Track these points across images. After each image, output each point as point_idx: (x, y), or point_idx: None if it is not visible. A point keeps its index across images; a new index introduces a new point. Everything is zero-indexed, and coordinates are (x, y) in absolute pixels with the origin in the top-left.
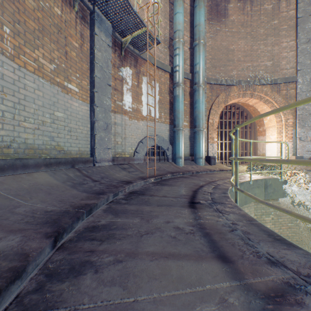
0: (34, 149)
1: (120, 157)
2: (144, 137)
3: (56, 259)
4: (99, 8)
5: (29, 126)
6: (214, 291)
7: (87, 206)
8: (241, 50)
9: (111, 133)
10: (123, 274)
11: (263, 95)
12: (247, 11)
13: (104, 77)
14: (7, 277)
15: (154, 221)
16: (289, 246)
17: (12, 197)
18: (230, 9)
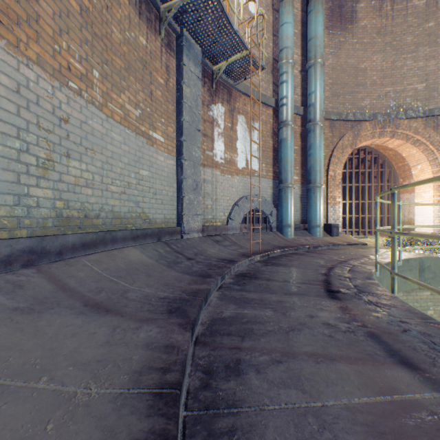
0: (120, 219)
1: (211, 225)
2: (240, 198)
3: (201, 355)
4: (188, 29)
5: (116, 190)
6: (415, 402)
7: (202, 293)
8: (376, 69)
9: (201, 194)
10: (292, 376)
11: (411, 134)
12: (385, 12)
13: (193, 121)
14: (178, 370)
15: (293, 314)
16: None
17: (116, 279)
18: (360, 11)
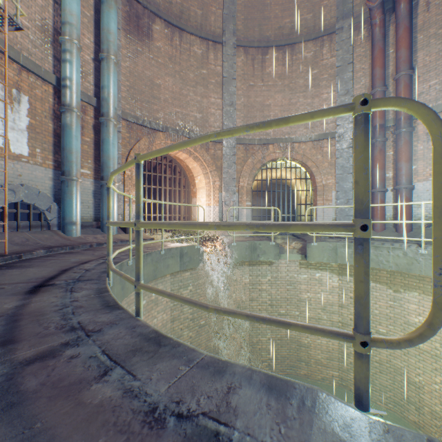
0: None
1: None
2: None
3: None
4: None
5: None
6: None
7: None
8: (169, 90)
9: None
10: None
11: (193, 151)
12: (176, 45)
13: None
14: None
15: None
16: (114, 309)
17: None
18: (156, 32)
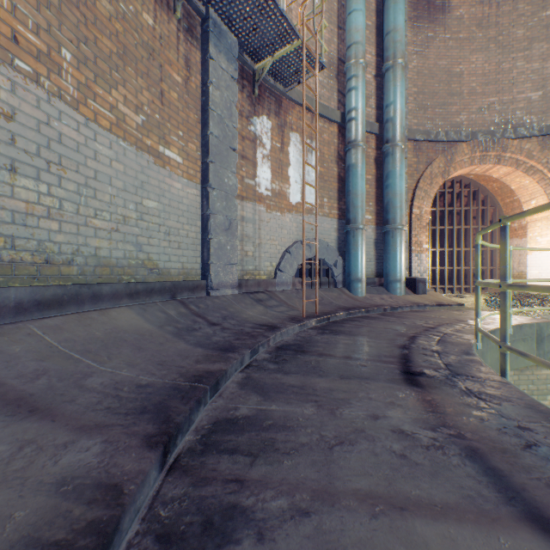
0: (111, 267)
1: (252, 279)
2: (293, 243)
3: (170, 495)
4: (217, 10)
5: (102, 226)
6: None
7: (210, 377)
8: (476, 73)
9: (237, 236)
10: (322, 549)
11: (523, 159)
12: None
13: (224, 136)
14: (87, 549)
15: (346, 413)
16: None
17: (78, 356)
18: None
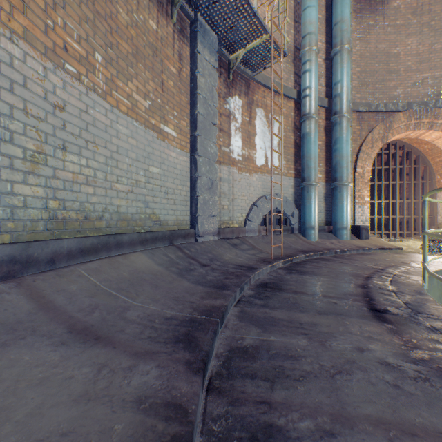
0: (127, 221)
1: (227, 227)
2: (258, 198)
3: (215, 413)
4: (202, 14)
5: (122, 189)
6: None
7: (217, 311)
8: (411, 54)
9: (216, 193)
10: None
11: None
12: None
13: (208, 114)
14: None
15: (334, 345)
16: None
17: (115, 293)
18: None
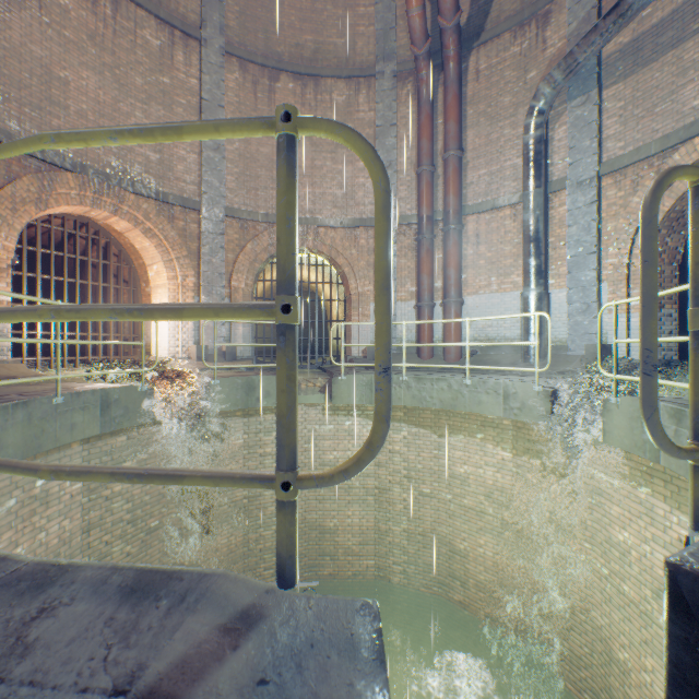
0: None
1: None
2: None
3: None
4: None
5: None
6: None
7: None
8: (90, 95)
9: None
10: None
11: (143, 218)
12: (105, 15)
13: None
14: None
15: None
16: None
17: None
18: None
